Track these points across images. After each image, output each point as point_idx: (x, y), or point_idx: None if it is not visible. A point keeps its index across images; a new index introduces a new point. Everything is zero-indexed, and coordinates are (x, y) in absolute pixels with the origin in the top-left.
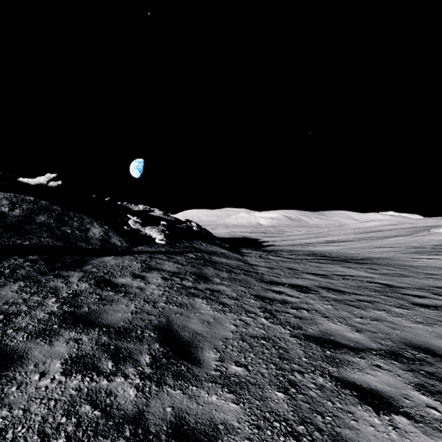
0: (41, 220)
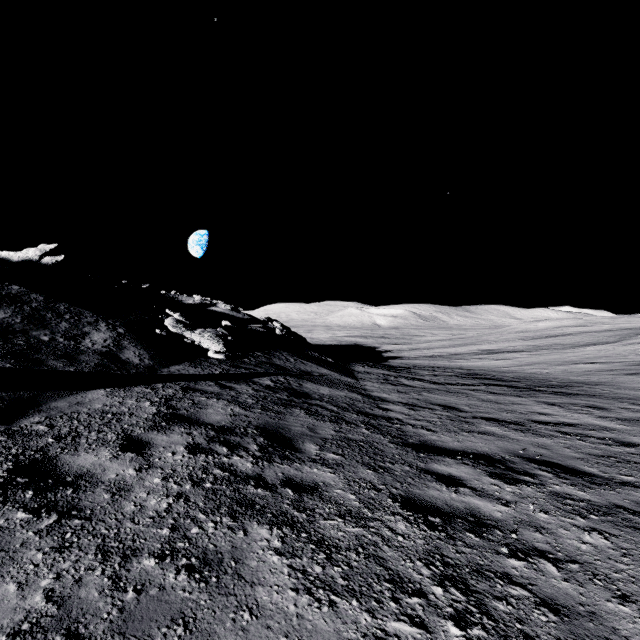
0: None
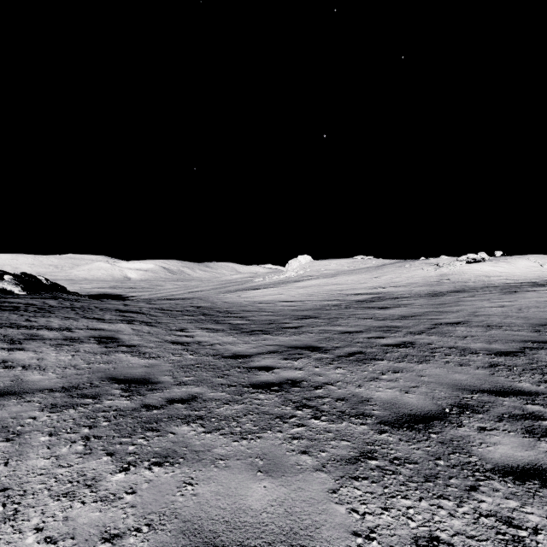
0: None
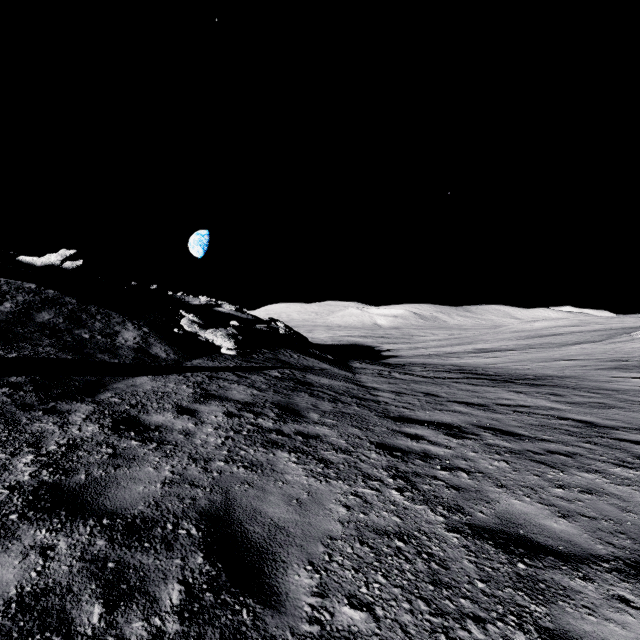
0: (44, 319)
